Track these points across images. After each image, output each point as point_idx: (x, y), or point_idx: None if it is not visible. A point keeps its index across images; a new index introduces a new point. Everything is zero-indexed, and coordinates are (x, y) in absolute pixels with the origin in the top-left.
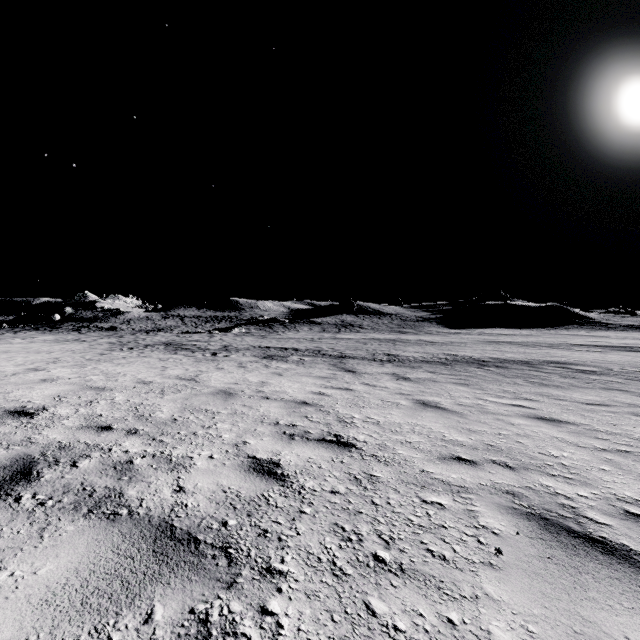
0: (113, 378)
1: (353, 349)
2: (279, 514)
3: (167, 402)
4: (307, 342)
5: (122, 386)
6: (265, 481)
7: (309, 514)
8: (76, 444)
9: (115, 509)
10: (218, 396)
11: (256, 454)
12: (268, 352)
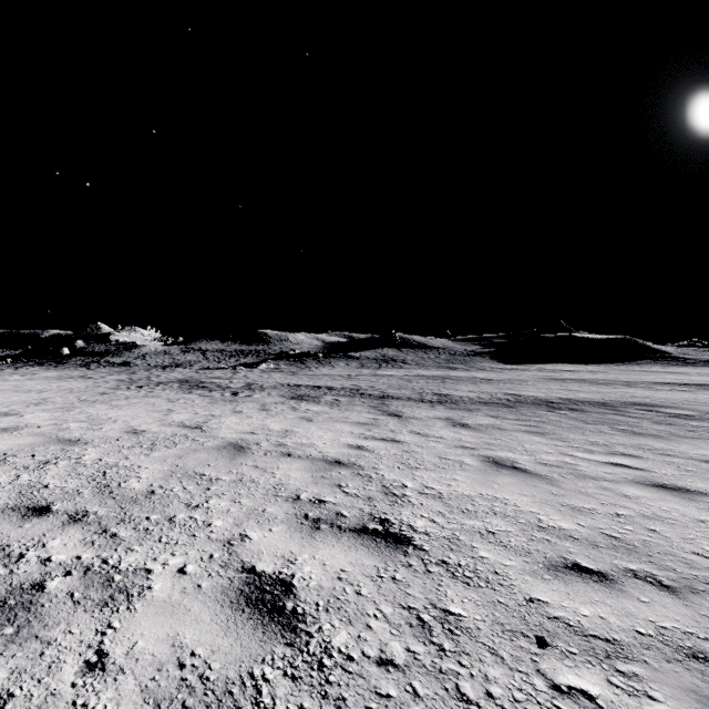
0: (97, 426)
1: (396, 388)
2: None
3: (152, 462)
4: (343, 379)
5: (103, 437)
6: (261, 632)
7: None
8: None
9: None
10: (224, 452)
11: (256, 563)
12: (298, 391)
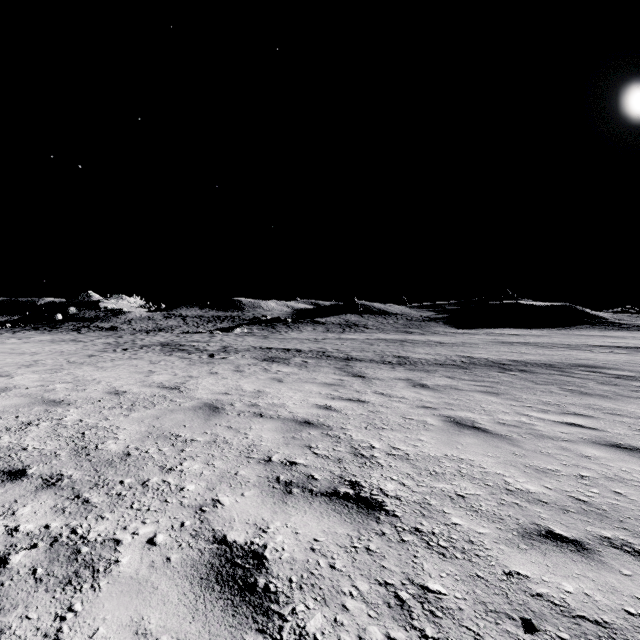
0: (82, 387)
1: (359, 350)
2: None
3: (130, 423)
4: (311, 343)
5: (86, 398)
6: (231, 615)
7: None
8: None
9: None
10: (199, 413)
11: (228, 531)
12: (269, 353)
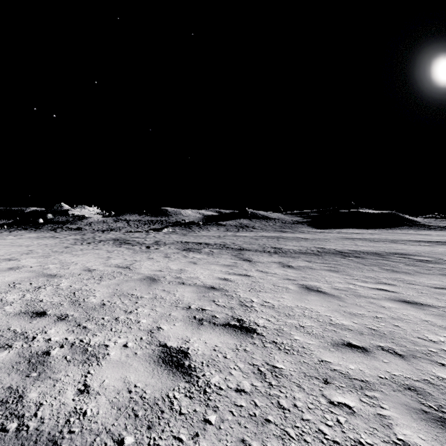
0: (66, 266)
1: (248, 243)
2: (182, 425)
3: (102, 287)
4: (215, 238)
5: (70, 273)
6: (172, 376)
7: (214, 425)
8: (5, 332)
9: (4, 422)
10: (144, 282)
11: (167, 342)
12: (187, 246)
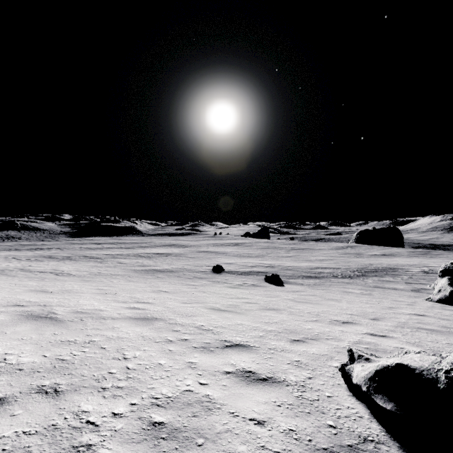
0: None
1: (4, 248)
2: None
3: None
4: None
5: None
6: None
7: None
8: None
9: None
10: None
11: None
12: None
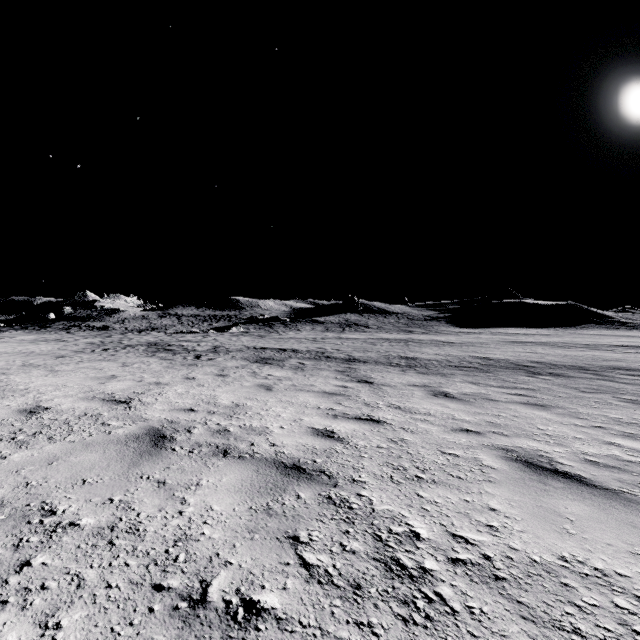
0: None
1: (362, 350)
2: None
3: None
4: (309, 342)
5: None
6: None
7: None
8: None
9: None
10: (129, 449)
11: None
12: (262, 354)
